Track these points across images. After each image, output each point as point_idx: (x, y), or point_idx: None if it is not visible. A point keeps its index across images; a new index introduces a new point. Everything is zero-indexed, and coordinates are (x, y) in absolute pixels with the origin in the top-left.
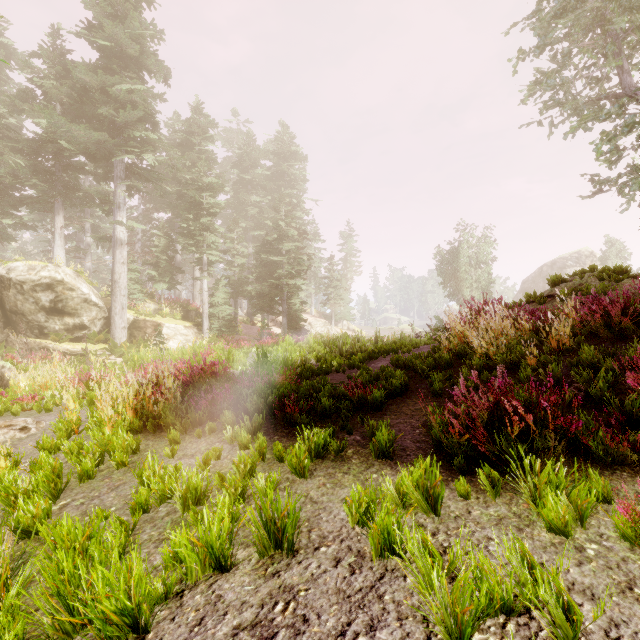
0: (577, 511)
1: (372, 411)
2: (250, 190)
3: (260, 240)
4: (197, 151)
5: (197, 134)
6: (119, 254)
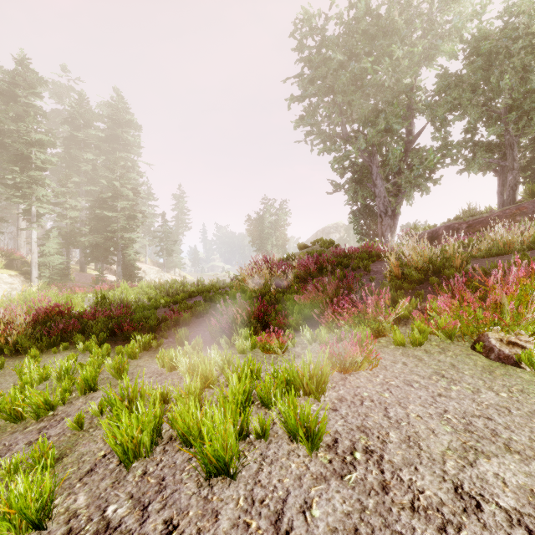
0: (251, 345)
1: (183, 326)
2: (83, 147)
3: (94, 195)
4: (23, 104)
5: (22, 87)
6: None
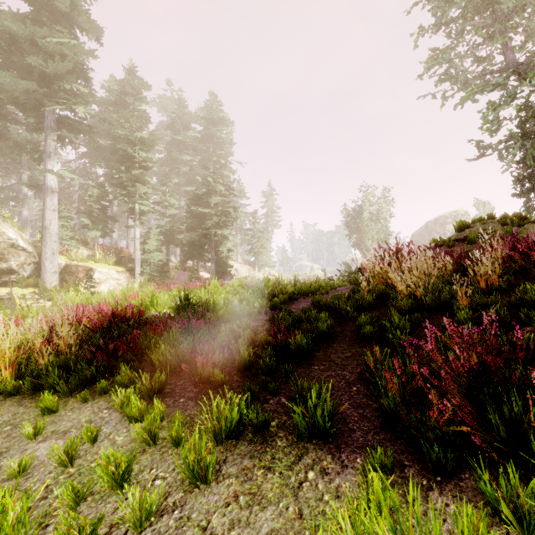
0: None
1: (297, 360)
2: (182, 150)
3: (191, 195)
4: (131, 110)
5: (131, 94)
6: (49, 201)
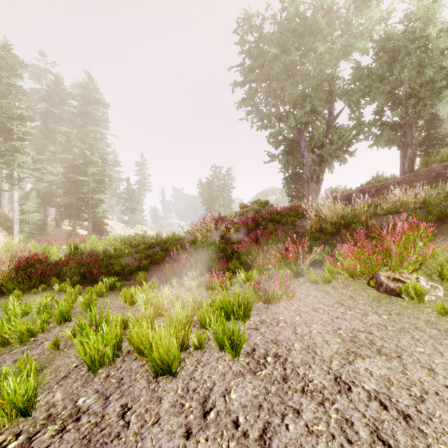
0: (197, 285)
1: (143, 271)
2: (58, 121)
3: (68, 162)
4: (5, 83)
5: (5, 69)
6: None
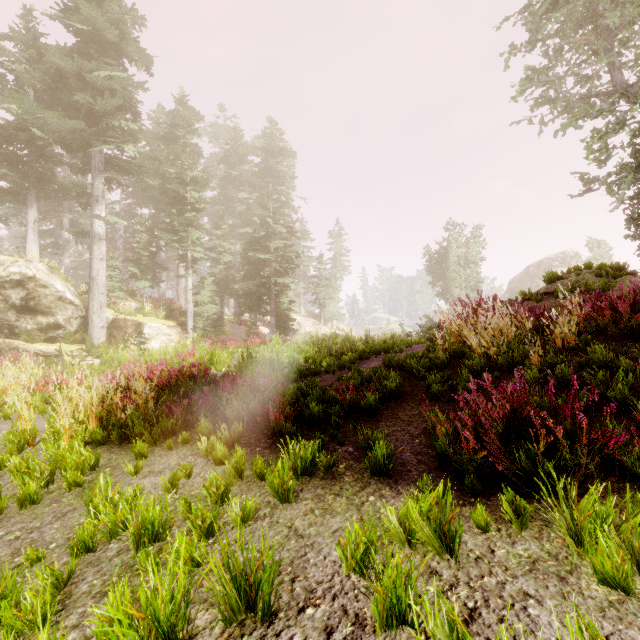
0: (634, 554)
1: (365, 417)
2: (237, 186)
3: (248, 238)
4: (181, 144)
5: (181, 127)
6: (97, 250)
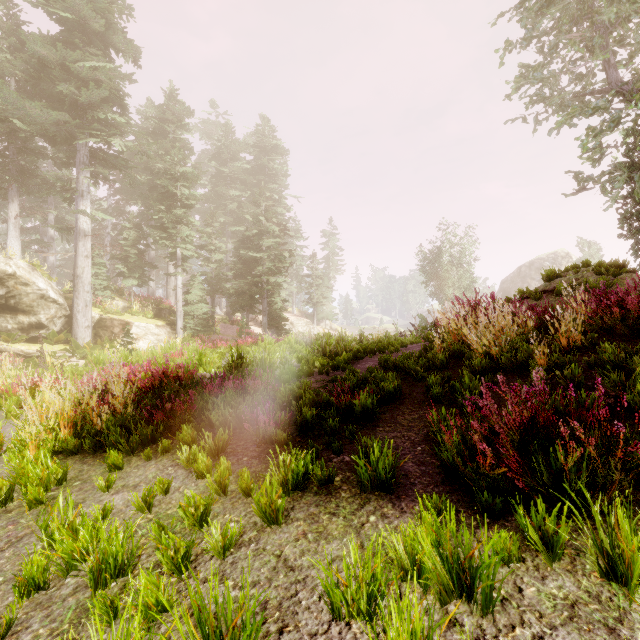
0: None
1: (362, 422)
2: (229, 184)
3: (240, 236)
4: (171, 139)
5: (171, 122)
6: (82, 246)
